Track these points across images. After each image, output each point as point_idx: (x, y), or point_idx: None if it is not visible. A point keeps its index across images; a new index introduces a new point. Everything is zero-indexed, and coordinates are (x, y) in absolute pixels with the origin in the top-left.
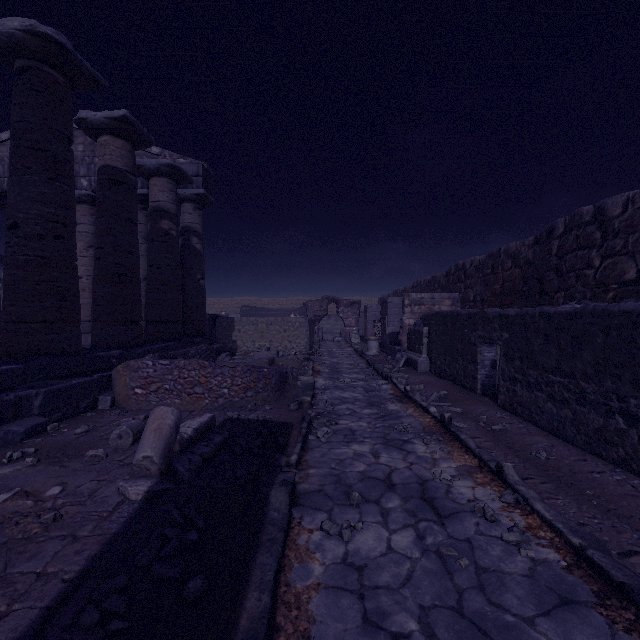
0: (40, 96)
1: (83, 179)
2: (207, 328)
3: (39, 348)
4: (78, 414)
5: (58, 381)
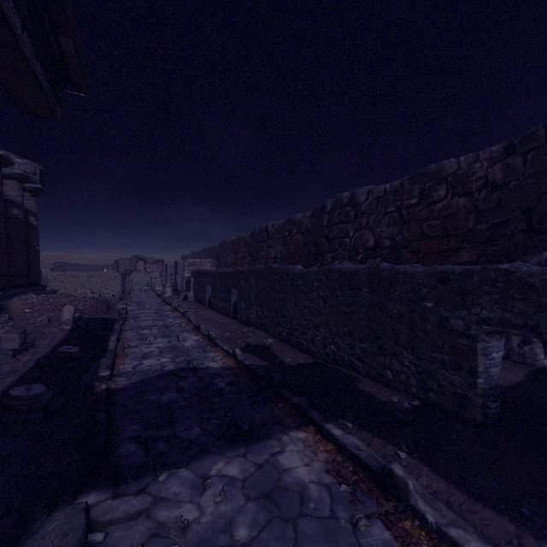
0: None
1: None
2: None
3: None
4: None
5: None
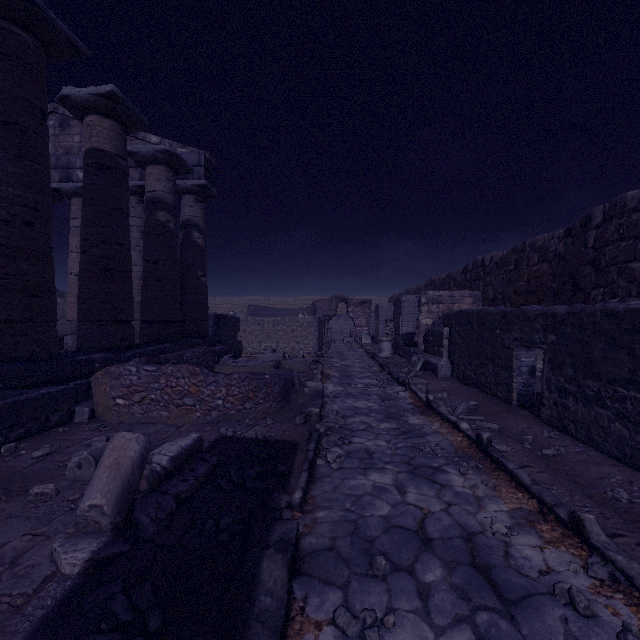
0: (6, 60)
1: (79, 171)
2: (212, 328)
3: (3, 352)
4: (48, 429)
5: (22, 391)
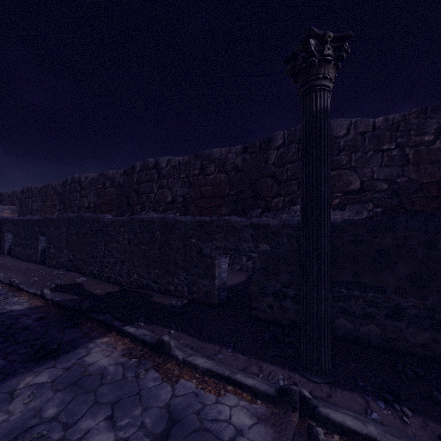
0: None
1: None
2: None
3: None
4: None
5: None
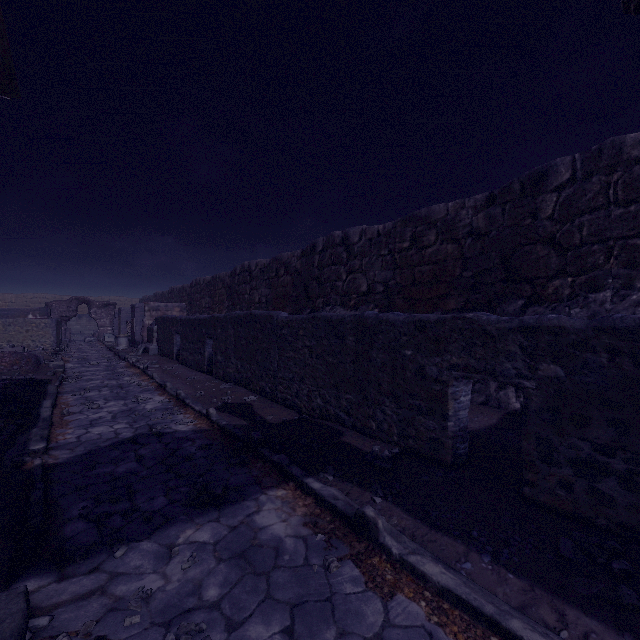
0: None
1: None
2: None
3: None
4: None
5: None
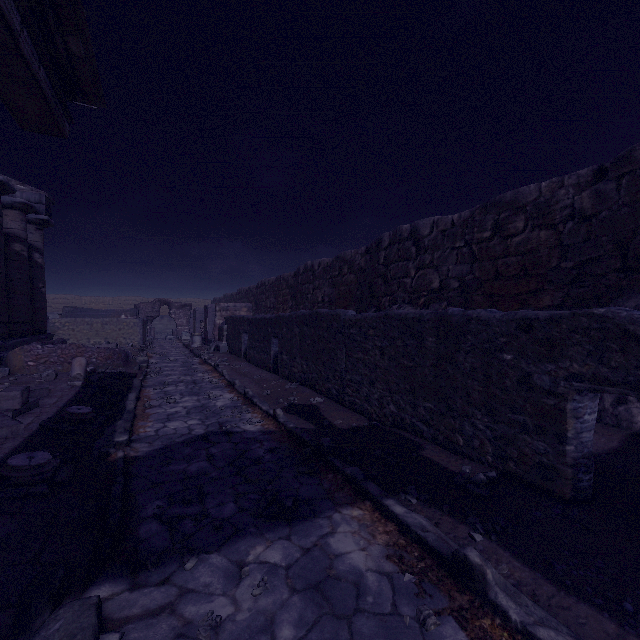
0: None
1: None
2: None
3: None
4: None
5: None
